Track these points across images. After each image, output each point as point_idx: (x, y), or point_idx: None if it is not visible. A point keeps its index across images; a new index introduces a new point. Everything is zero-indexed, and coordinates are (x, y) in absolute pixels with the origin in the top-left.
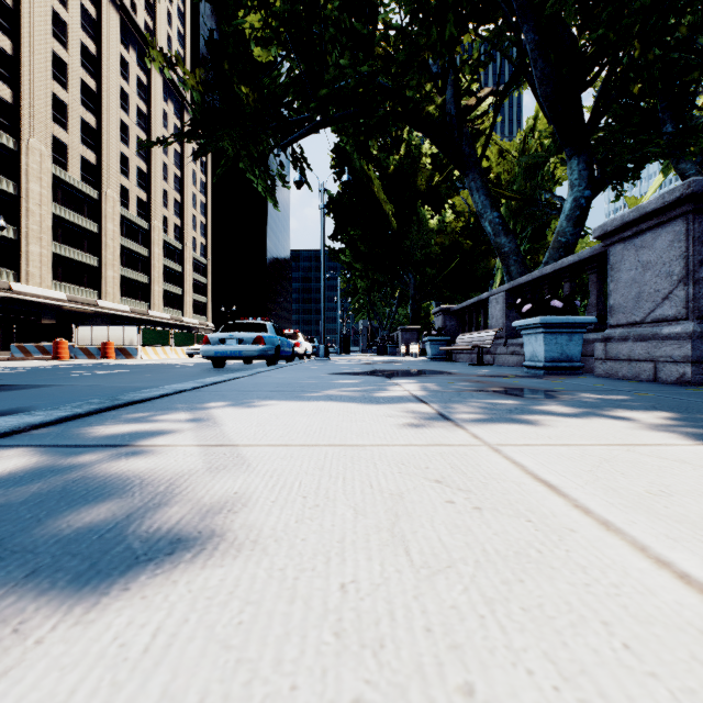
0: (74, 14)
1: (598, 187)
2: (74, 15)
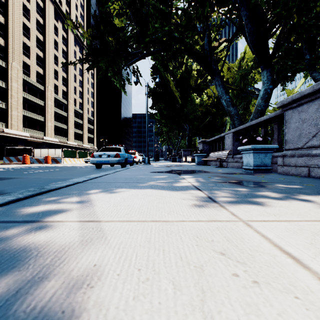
0: (33, 5)
1: (275, 84)
2: (33, 6)
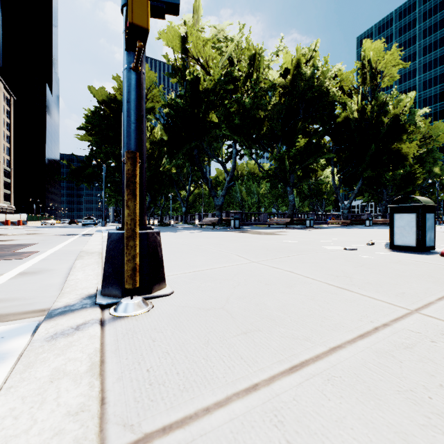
0: None
1: (154, 197)
2: None
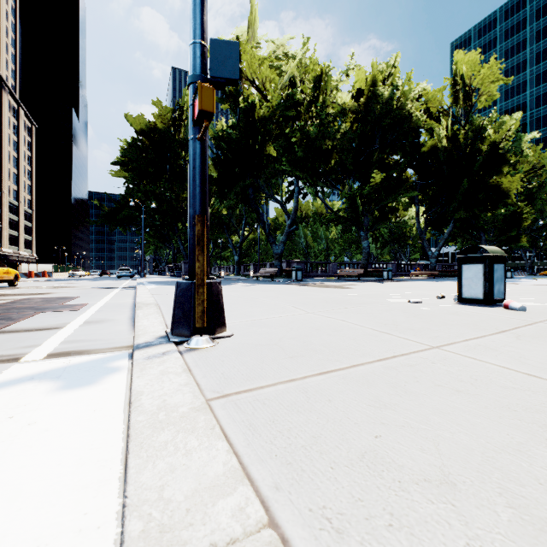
0: None
1: None
2: None
